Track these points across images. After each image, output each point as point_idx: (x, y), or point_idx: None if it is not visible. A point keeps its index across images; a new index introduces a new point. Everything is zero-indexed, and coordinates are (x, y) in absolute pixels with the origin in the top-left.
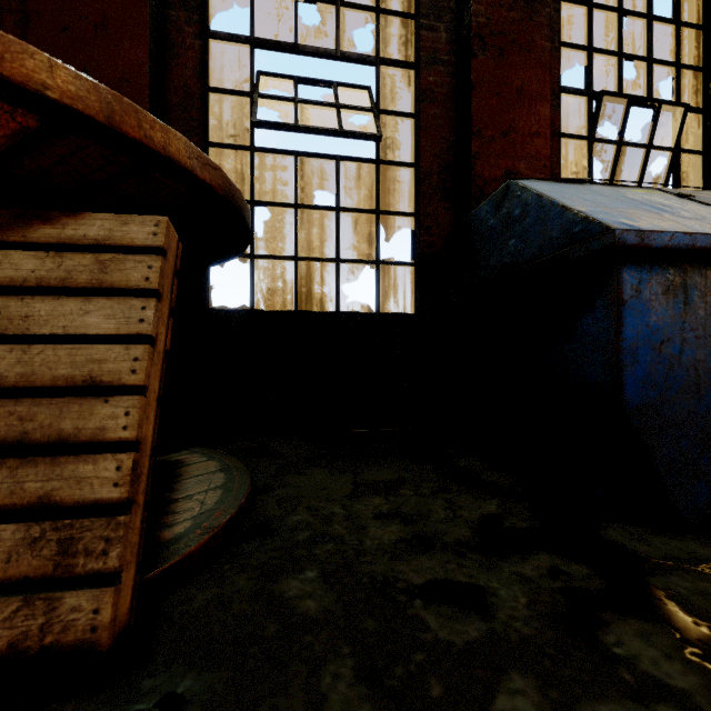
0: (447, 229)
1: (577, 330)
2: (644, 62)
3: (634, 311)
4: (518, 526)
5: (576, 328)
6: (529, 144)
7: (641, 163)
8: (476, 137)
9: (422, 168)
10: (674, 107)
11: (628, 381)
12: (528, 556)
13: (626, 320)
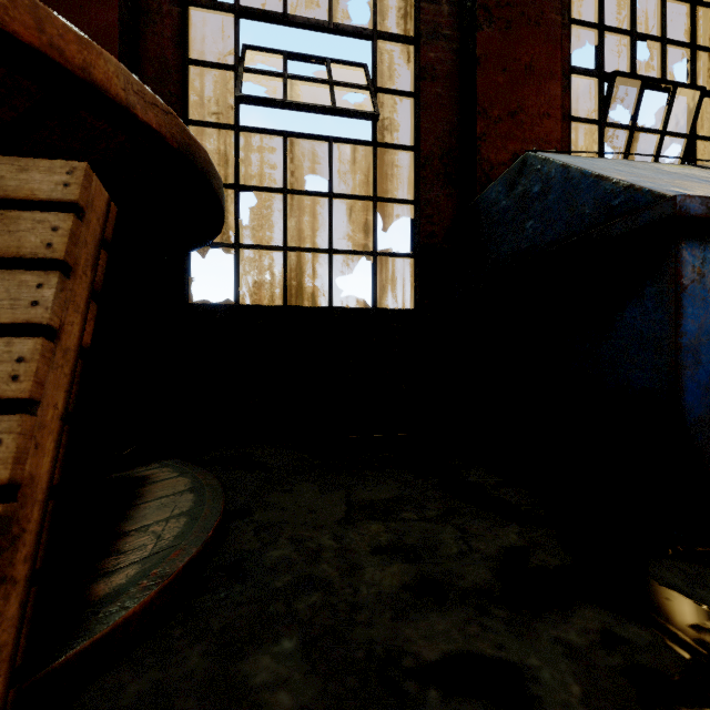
0: (449, 218)
1: (617, 324)
2: (658, 43)
3: (696, 299)
4: (548, 563)
5: (615, 321)
6: (538, 126)
7: (654, 151)
8: (481, 116)
9: (423, 151)
10: (690, 90)
11: (688, 387)
12: (568, 611)
13: (686, 310)
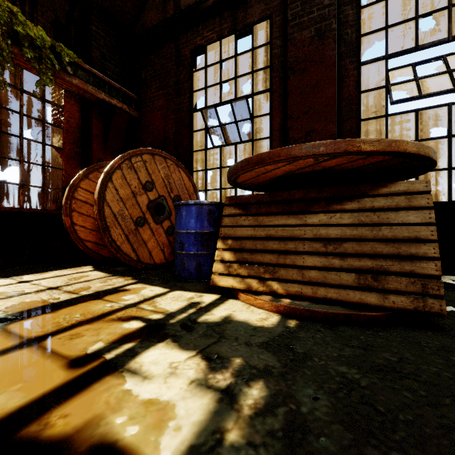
0: None
1: None
2: None
3: None
4: None
5: None
6: None
7: None
8: None
9: None
10: None
11: None
12: None
13: None
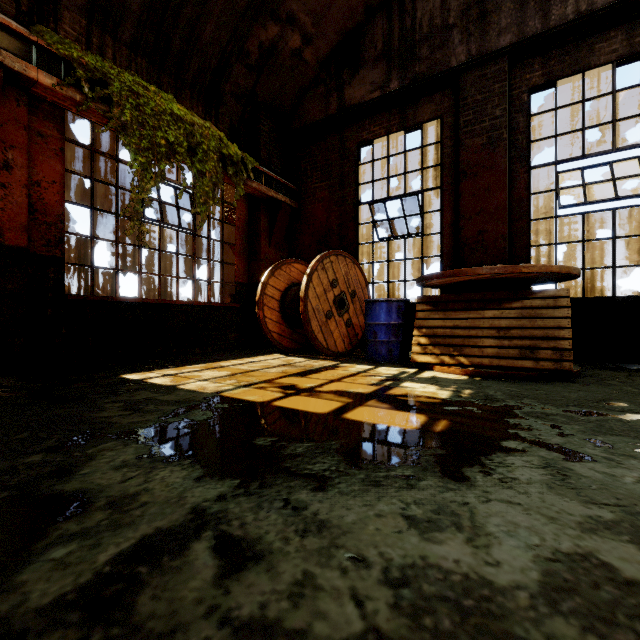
0: None
1: None
2: None
3: None
4: None
5: None
6: None
7: None
8: None
9: None
10: None
11: None
12: None
13: None
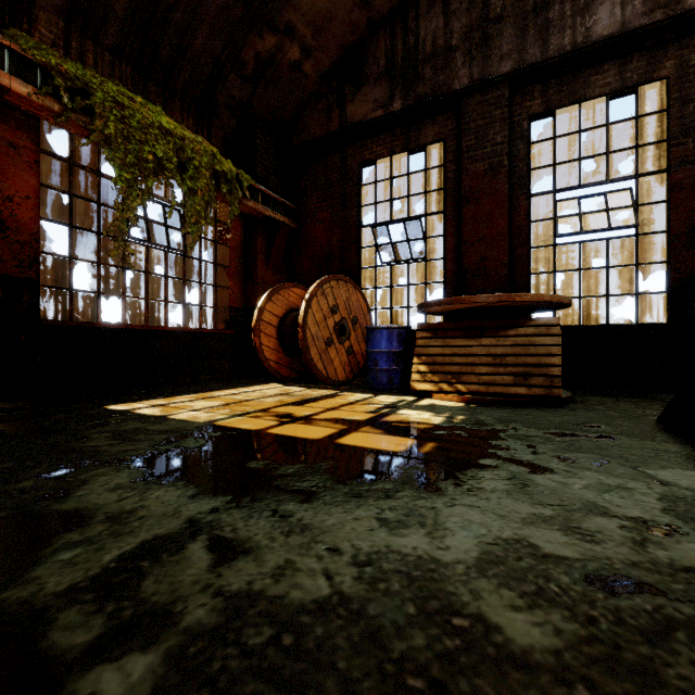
0: (694, 268)
1: None
2: None
3: None
4: None
5: None
6: None
7: None
8: None
9: (672, 233)
10: None
11: None
12: None
13: None
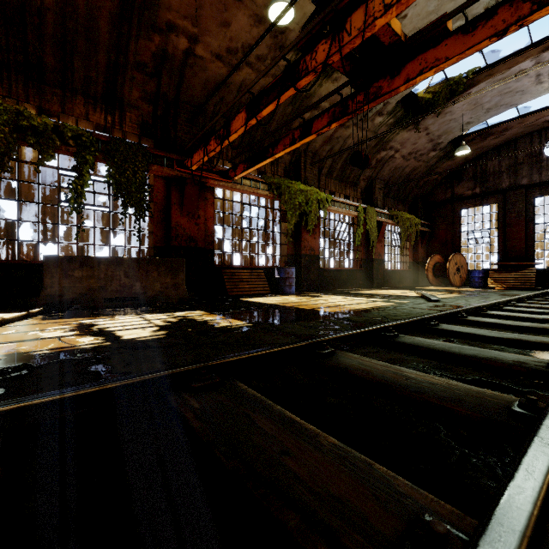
0: None
1: None
2: None
3: None
4: None
5: None
6: None
7: None
8: None
9: None
10: None
11: None
12: None
13: None
